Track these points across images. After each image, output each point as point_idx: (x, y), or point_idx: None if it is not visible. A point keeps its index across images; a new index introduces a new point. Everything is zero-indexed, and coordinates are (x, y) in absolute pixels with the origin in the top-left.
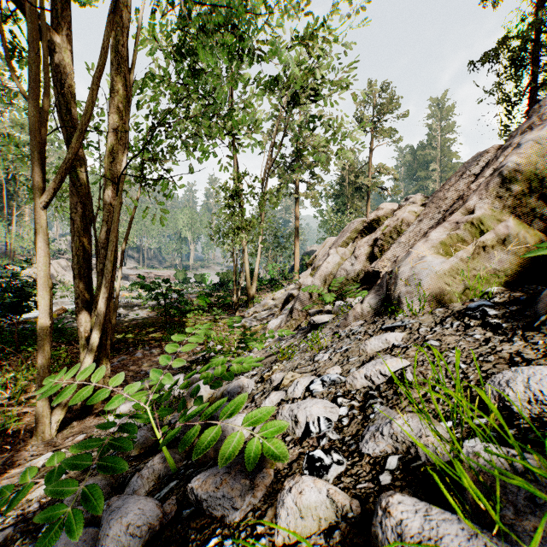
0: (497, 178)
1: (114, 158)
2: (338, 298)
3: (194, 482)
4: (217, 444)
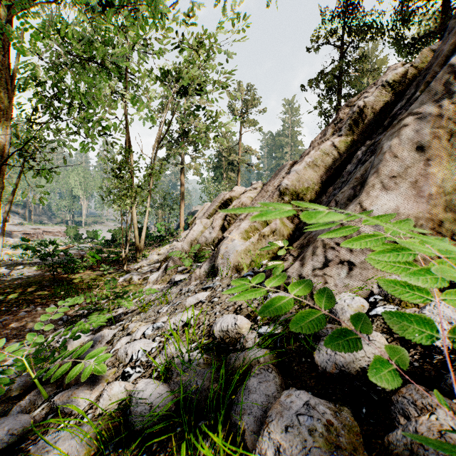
0: (277, 191)
1: None
2: (194, 261)
3: (55, 398)
4: (77, 376)
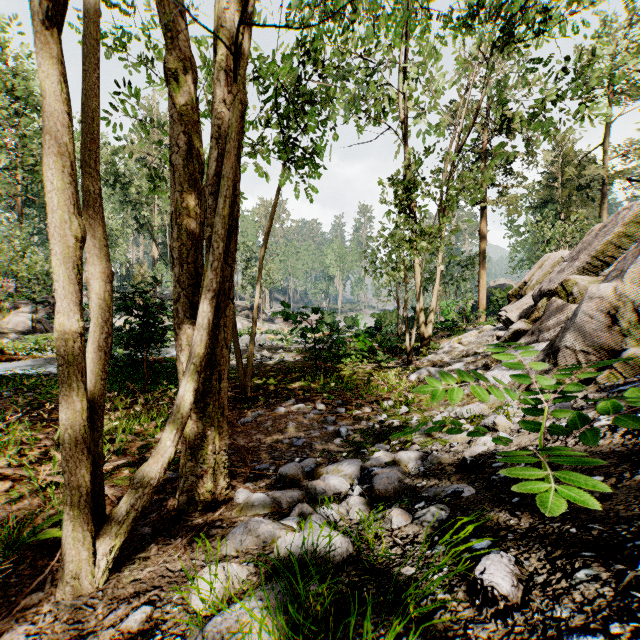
0: None
1: (230, 3)
2: None
3: None
4: None
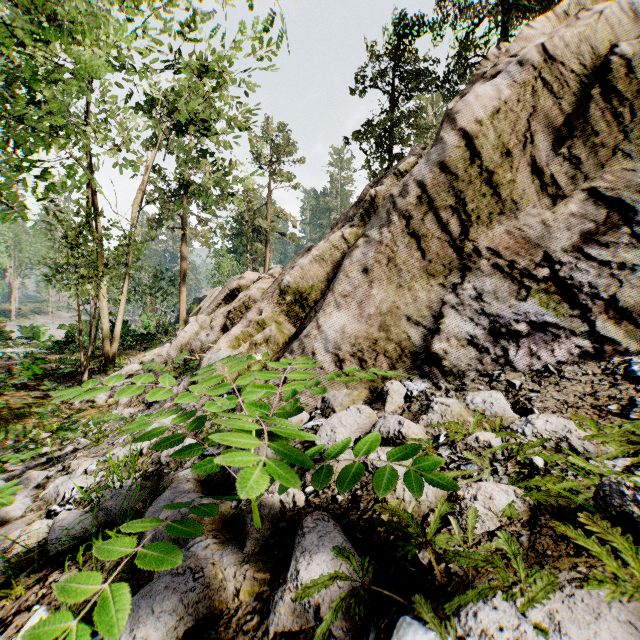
0: (278, 289)
1: None
2: (179, 374)
3: None
4: None
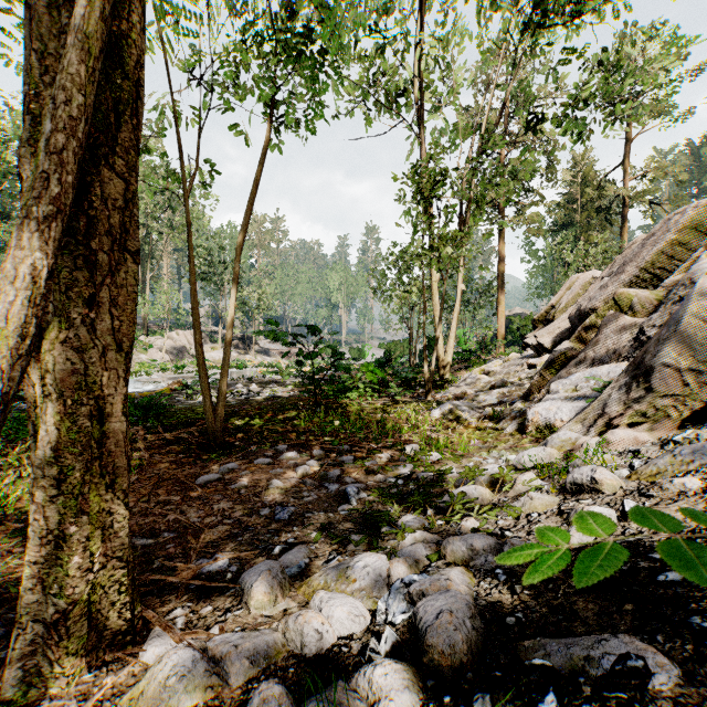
0: None
1: None
2: None
3: None
4: None
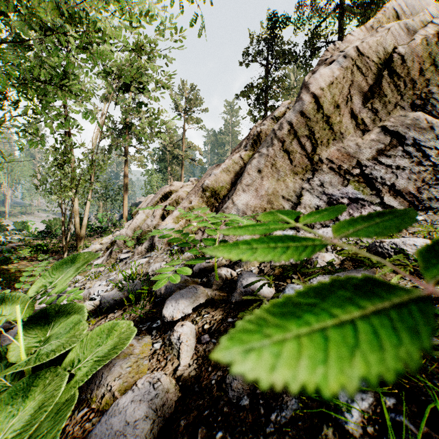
0: (201, 188)
1: None
2: (137, 243)
3: None
4: None
